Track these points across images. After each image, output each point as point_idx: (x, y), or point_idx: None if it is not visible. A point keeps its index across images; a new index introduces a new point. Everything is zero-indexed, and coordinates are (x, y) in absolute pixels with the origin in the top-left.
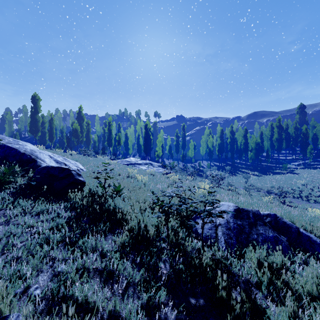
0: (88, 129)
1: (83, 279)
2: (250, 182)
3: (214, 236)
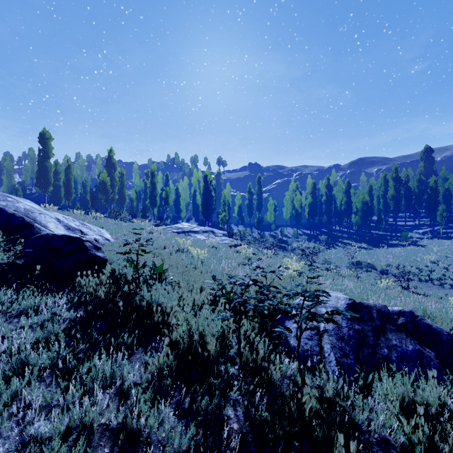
0: (122, 182)
1: (76, 452)
2: (355, 258)
3: (317, 351)
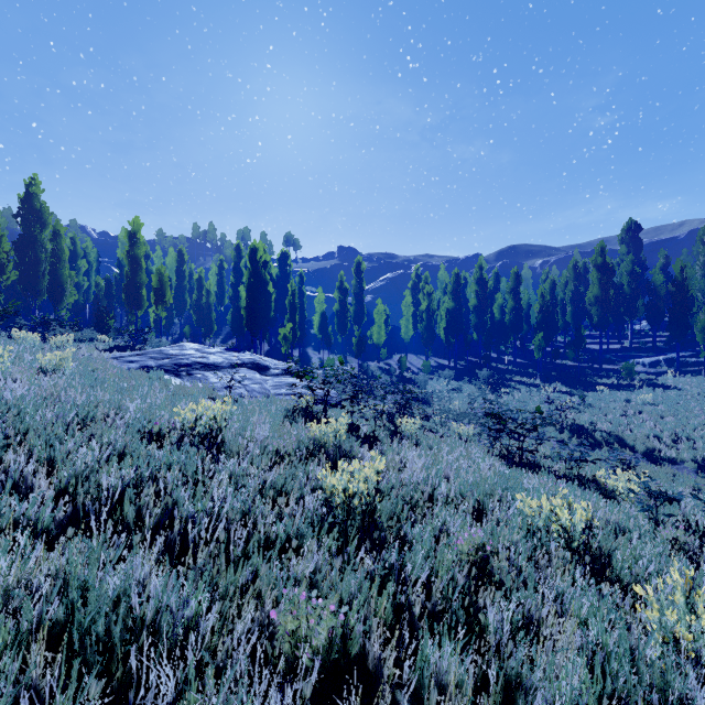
0: (56, 251)
1: None
2: (569, 420)
3: None
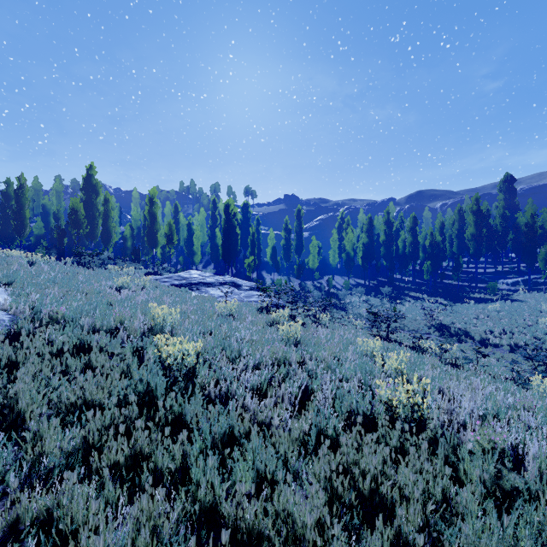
0: (106, 212)
1: None
2: (437, 321)
3: None
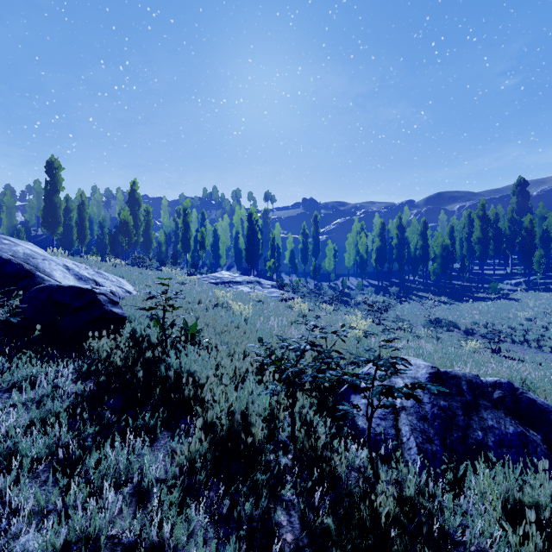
0: (148, 222)
1: None
2: (434, 315)
3: (392, 434)
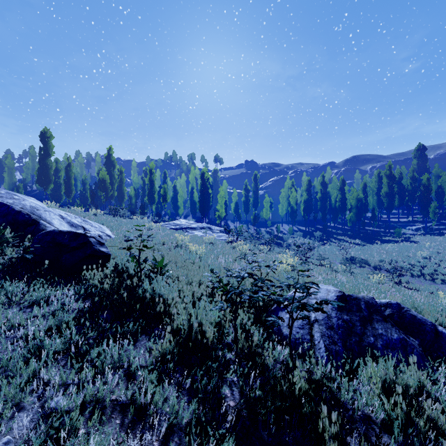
0: (121, 180)
1: (92, 422)
2: (349, 254)
3: (307, 339)
